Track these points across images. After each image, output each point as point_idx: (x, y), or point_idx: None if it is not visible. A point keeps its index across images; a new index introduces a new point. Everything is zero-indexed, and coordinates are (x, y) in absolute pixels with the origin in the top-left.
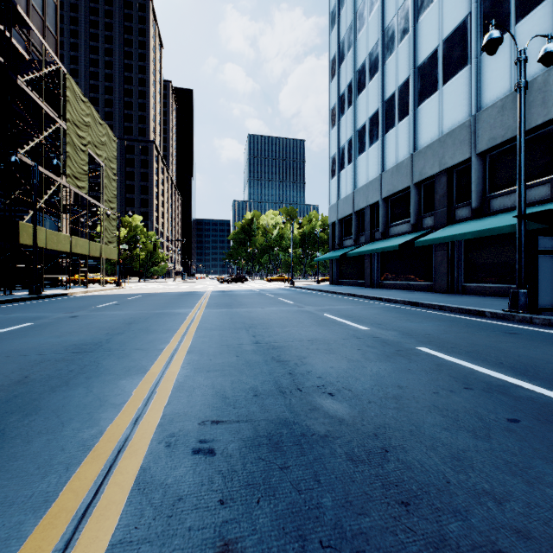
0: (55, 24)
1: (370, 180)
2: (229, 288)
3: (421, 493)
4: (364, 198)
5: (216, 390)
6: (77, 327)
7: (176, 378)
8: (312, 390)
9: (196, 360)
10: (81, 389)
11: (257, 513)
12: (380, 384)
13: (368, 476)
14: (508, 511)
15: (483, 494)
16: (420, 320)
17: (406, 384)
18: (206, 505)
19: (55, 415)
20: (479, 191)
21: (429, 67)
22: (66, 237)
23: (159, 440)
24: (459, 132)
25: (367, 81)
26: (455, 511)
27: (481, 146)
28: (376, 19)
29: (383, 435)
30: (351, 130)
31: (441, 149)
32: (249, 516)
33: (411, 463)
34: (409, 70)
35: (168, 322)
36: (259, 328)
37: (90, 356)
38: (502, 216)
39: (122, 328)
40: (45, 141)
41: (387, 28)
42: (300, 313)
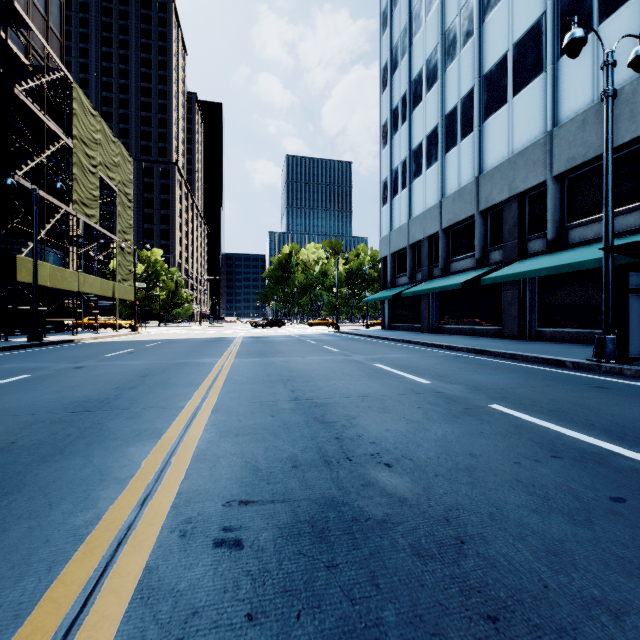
0: (60, 25)
1: (428, 207)
2: (263, 333)
3: (512, 603)
4: (420, 228)
5: (246, 460)
6: (81, 381)
7: (197, 445)
8: (364, 459)
9: (222, 421)
10: (79, 458)
11: (296, 634)
12: (448, 451)
13: (441, 578)
14: (629, 629)
15: (593, 604)
16: (489, 372)
17: (480, 451)
18: (229, 622)
19: (43, 493)
20: (555, 220)
21: (497, 76)
22: (72, 273)
23: (172, 527)
24: (532, 151)
25: (424, 93)
26: (560, 630)
27: (558, 167)
28: (435, 20)
29: (456, 519)
30: (405, 150)
31: (511, 172)
32: (286, 638)
33: (495, 559)
34: (474, 79)
35: (191, 374)
36: (299, 381)
37: (93, 416)
38: (583, 249)
39: (135, 382)
40: (48, 161)
41: (448, 30)
42: (347, 363)
